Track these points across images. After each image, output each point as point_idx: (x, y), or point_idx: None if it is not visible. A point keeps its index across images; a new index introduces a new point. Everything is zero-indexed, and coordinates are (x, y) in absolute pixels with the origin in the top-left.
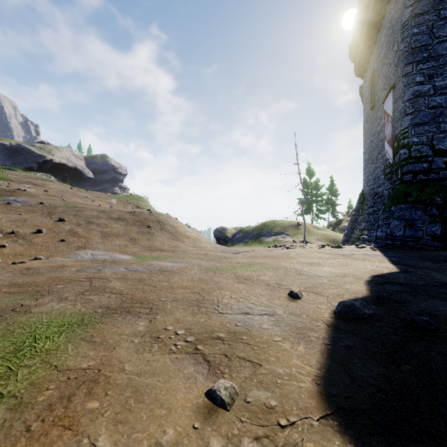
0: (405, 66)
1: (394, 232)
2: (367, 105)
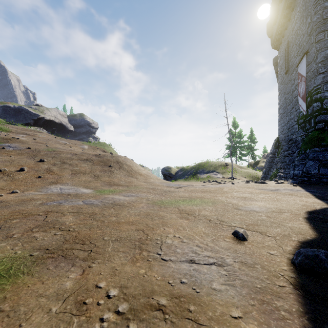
0: (318, 34)
1: (310, 170)
2: (281, 71)
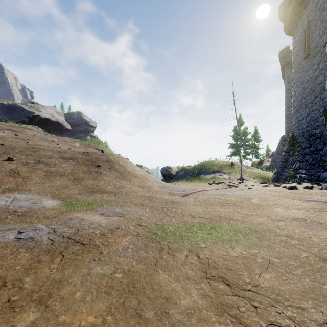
0: None
1: None
2: (297, 57)
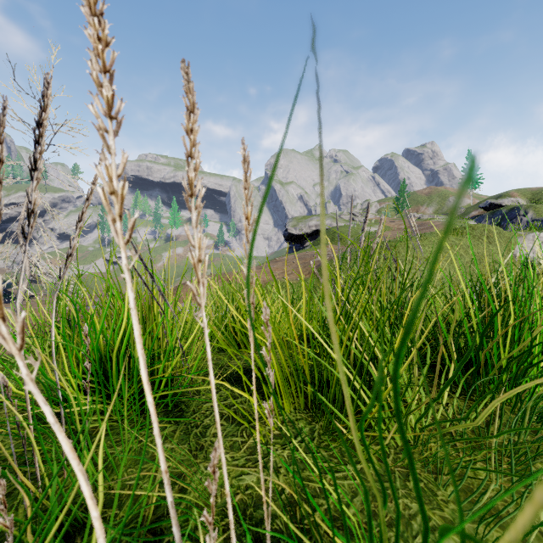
0: None
1: None
2: None
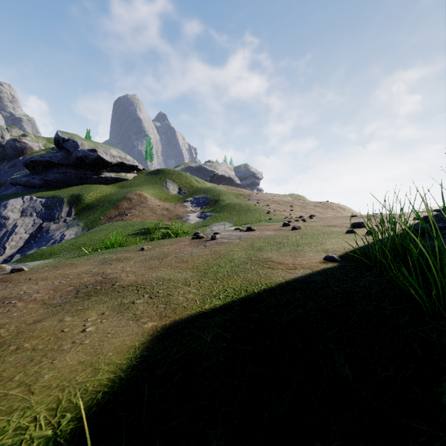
0: None
1: None
2: None
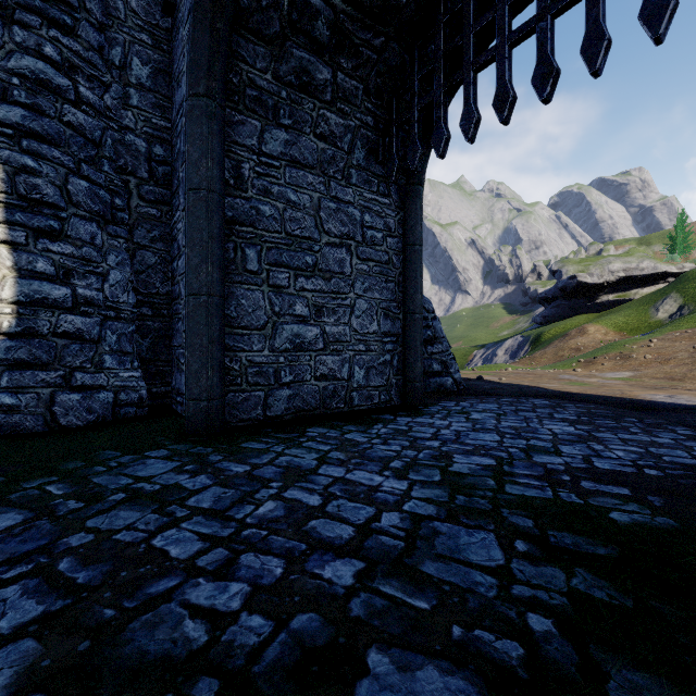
0: None
1: None
2: None
